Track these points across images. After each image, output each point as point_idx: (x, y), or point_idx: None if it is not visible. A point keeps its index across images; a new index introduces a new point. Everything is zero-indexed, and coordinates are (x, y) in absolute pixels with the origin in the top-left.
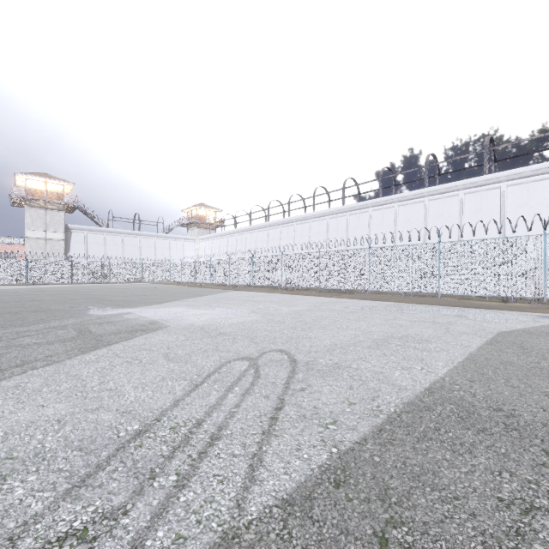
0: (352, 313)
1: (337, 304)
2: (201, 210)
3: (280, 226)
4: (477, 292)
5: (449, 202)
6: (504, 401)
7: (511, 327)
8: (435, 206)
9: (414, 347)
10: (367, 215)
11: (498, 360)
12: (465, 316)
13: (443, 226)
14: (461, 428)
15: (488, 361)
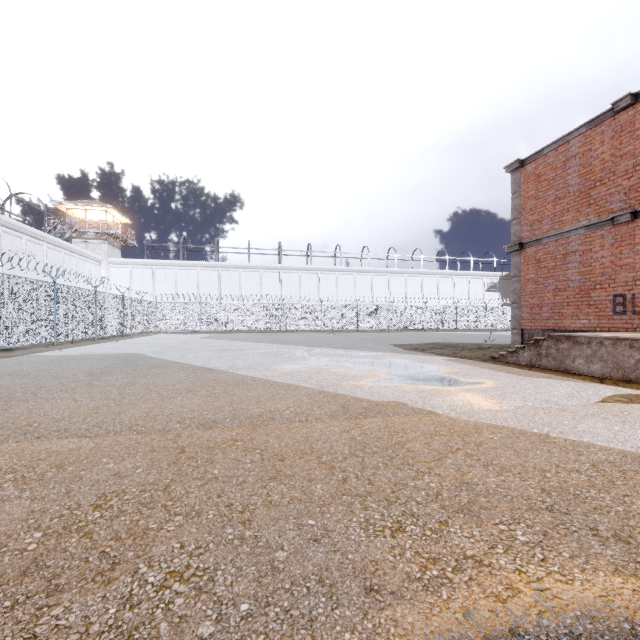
0: None
1: None
2: (100, 213)
3: (299, 271)
4: (498, 327)
5: (432, 280)
6: None
7: None
8: (426, 281)
9: None
10: (387, 278)
11: None
12: None
13: (430, 293)
14: None
15: None
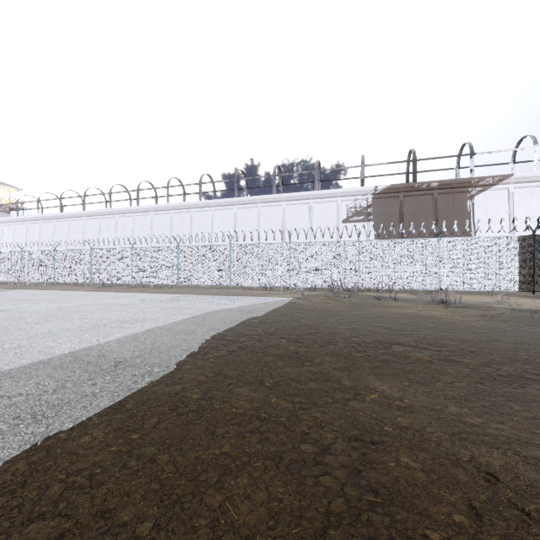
0: (122, 305)
1: (124, 298)
2: None
3: (99, 216)
4: (254, 284)
5: (251, 212)
6: (116, 351)
7: (228, 307)
8: (242, 213)
9: (121, 327)
10: (189, 215)
11: (168, 328)
12: (214, 302)
13: (247, 231)
14: (50, 369)
15: (159, 330)
